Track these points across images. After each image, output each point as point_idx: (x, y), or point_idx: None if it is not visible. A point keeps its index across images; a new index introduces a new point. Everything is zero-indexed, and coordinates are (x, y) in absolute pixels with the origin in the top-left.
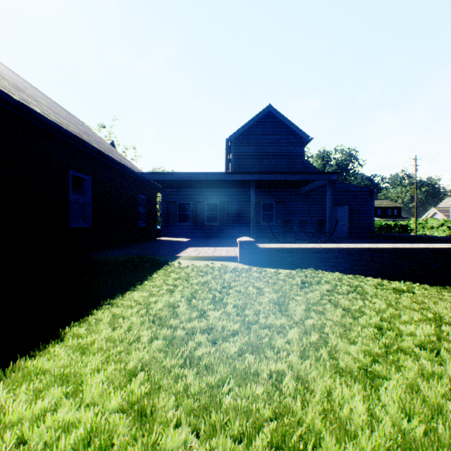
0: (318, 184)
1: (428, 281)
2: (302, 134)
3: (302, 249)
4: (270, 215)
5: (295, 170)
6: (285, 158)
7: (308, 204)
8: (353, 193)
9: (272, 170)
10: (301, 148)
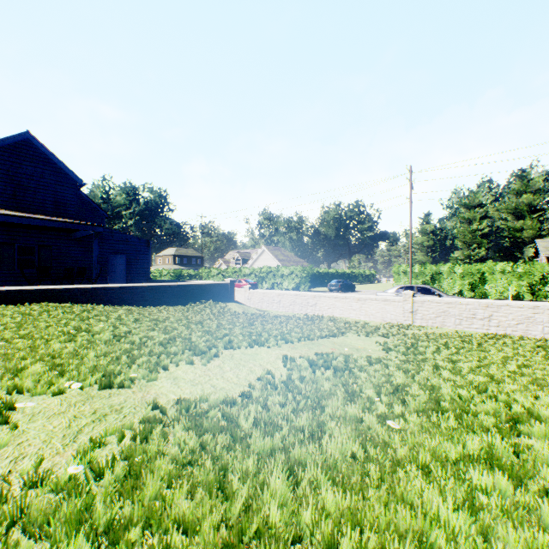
0: (89, 233)
1: (144, 306)
2: (75, 176)
3: (44, 290)
4: (31, 261)
5: (67, 212)
6: (53, 198)
7: (83, 250)
8: (132, 243)
9: (33, 207)
10: (75, 190)
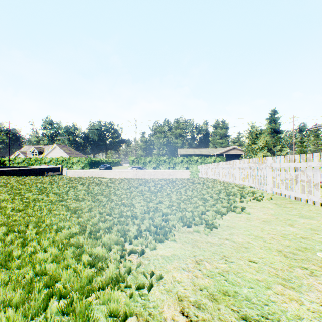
0: None
1: None
2: None
3: None
4: None
5: None
6: None
7: None
8: None
9: None
10: None
